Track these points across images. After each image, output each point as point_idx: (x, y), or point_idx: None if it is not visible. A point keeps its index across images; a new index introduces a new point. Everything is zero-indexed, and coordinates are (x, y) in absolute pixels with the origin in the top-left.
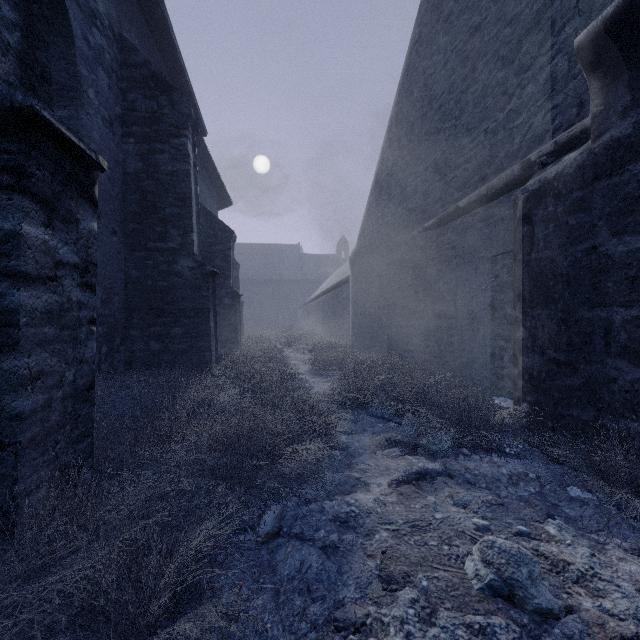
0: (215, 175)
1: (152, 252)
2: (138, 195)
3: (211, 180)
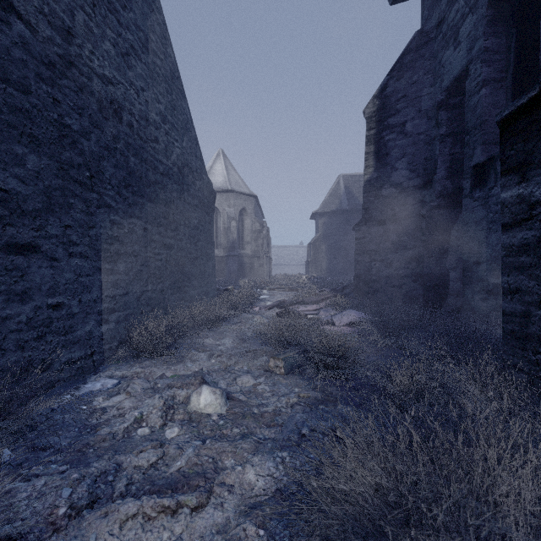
0: None
1: None
2: None
3: None
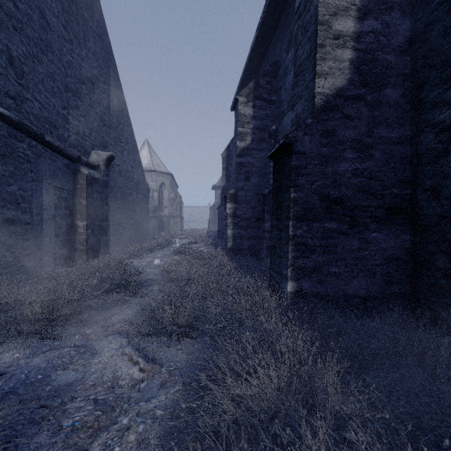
0: None
1: None
2: None
3: None
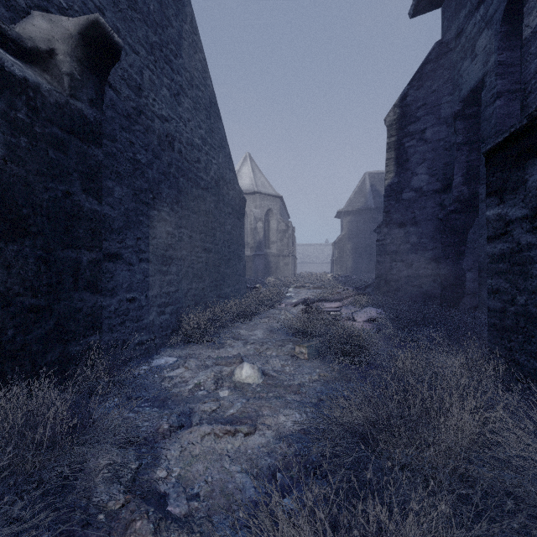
0: None
1: None
2: None
3: None
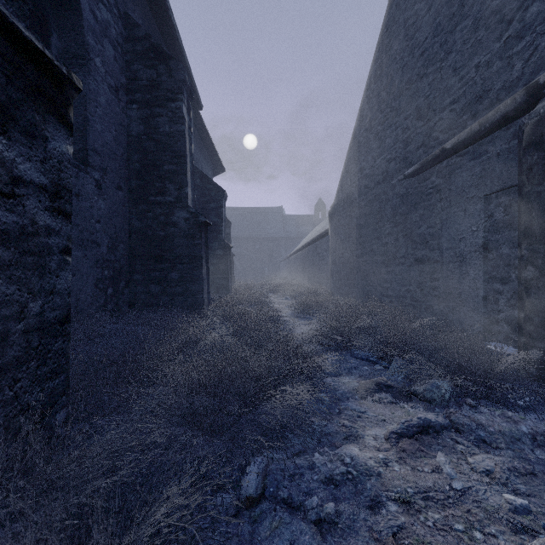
0: (210, 145)
1: (152, 205)
2: (140, 155)
3: (207, 150)
